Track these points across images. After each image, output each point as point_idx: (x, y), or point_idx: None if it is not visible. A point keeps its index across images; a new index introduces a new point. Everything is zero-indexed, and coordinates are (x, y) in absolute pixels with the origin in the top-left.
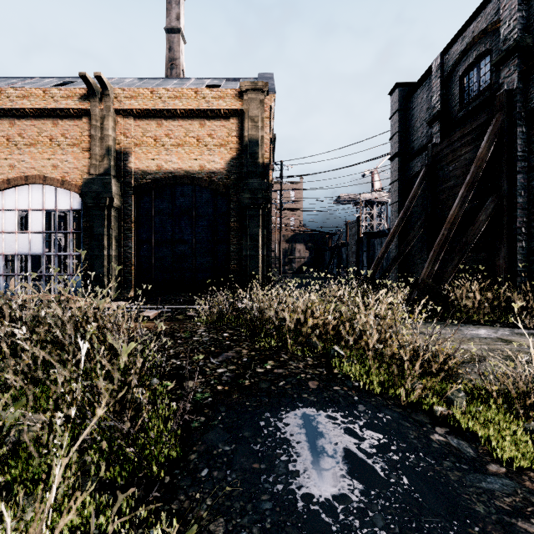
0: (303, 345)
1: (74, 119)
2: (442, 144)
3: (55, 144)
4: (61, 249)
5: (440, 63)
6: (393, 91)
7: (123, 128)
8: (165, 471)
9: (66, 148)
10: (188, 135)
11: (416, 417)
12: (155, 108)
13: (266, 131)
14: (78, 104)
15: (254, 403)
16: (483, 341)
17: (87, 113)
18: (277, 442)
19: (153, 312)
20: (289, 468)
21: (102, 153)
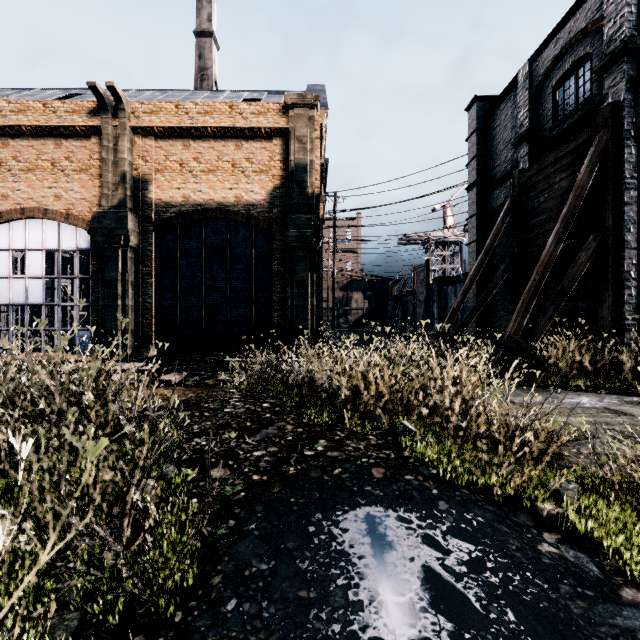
0: (363, 419)
1: (82, 139)
2: (531, 170)
3: (58, 170)
4: (67, 298)
5: (528, 72)
6: (470, 106)
7: (141, 151)
8: (177, 602)
9: (71, 174)
10: (222, 159)
11: (516, 518)
12: (181, 125)
13: (316, 154)
14: (86, 121)
15: (300, 499)
16: (587, 412)
17: (97, 131)
18: (332, 557)
19: (177, 376)
20: (349, 597)
21: (115, 180)
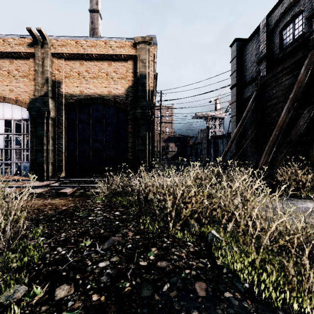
0: (181, 225)
1: (24, 59)
2: (268, 76)
3: (11, 76)
4: None
5: (265, 23)
6: (232, 44)
7: (57, 66)
8: None
9: (19, 78)
10: (101, 71)
11: None
12: (78, 52)
13: (151, 69)
14: (26, 49)
15: None
16: None
17: (32, 55)
18: None
19: (71, 189)
20: None
21: (42, 81)
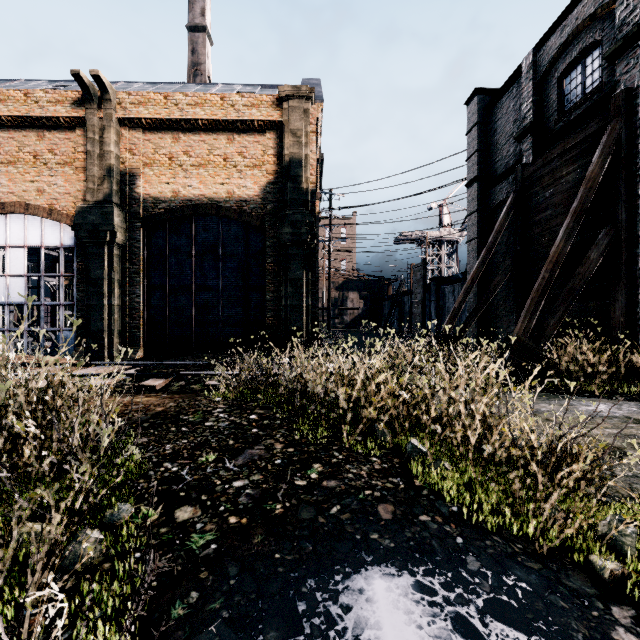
0: (364, 434)
1: (66, 131)
2: (536, 164)
3: (40, 163)
4: (56, 297)
5: (532, 62)
6: (470, 100)
7: (128, 143)
8: None
9: (55, 167)
10: (213, 153)
11: (570, 582)
12: (170, 117)
13: (312, 149)
14: (69, 111)
15: (288, 555)
16: (609, 422)
17: (82, 122)
18: None
19: (162, 380)
20: None
21: (101, 174)
